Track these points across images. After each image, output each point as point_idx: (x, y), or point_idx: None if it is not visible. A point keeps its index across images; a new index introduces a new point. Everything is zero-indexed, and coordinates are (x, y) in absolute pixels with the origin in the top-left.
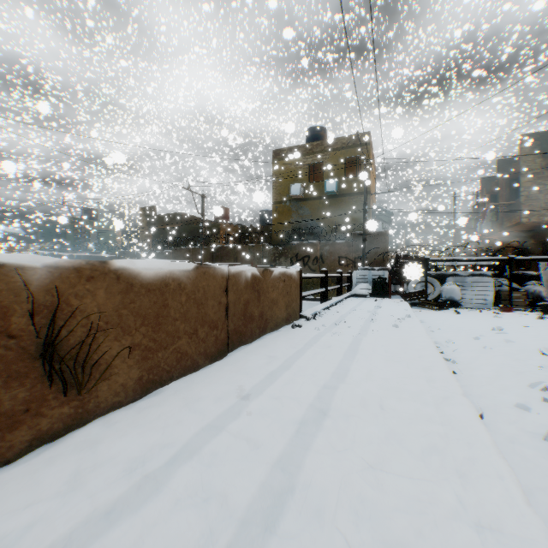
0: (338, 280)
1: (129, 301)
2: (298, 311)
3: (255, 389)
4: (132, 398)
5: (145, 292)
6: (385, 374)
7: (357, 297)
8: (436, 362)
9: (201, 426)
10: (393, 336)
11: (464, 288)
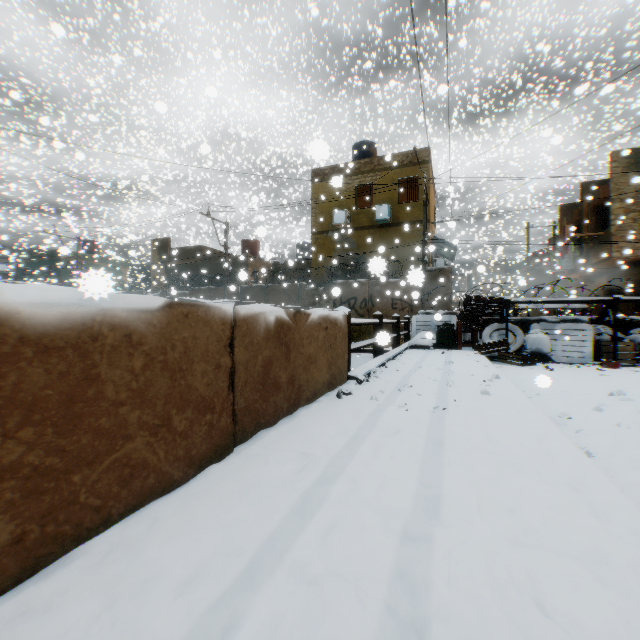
0: (394, 327)
1: None
2: (345, 370)
3: (269, 545)
4: None
5: (34, 353)
6: (509, 497)
7: (418, 349)
8: (582, 466)
9: None
10: (488, 410)
11: (554, 337)
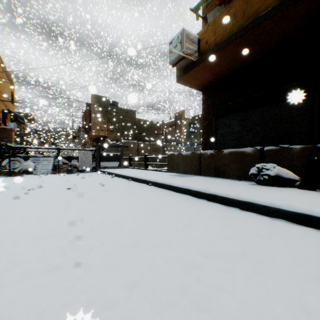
0: None
1: None
2: None
3: None
4: None
5: None
6: None
7: None
8: None
9: None
10: None
11: (39, 163)
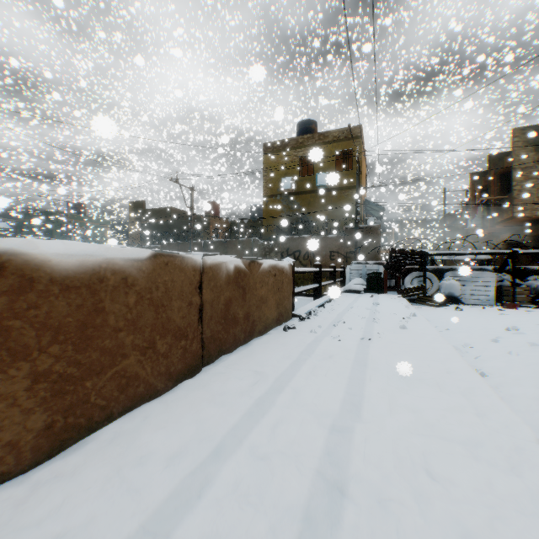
0: (331, 275)
1: (27, 306)
2: (290, 309)
3: (232, 434)
4: (31, 461)
5: (59, 291)
6: (414, 403)
7: (351, 293)
8: (473, 381)
9: (126, 533)
10: (404, 340)
11: (464, 283)
